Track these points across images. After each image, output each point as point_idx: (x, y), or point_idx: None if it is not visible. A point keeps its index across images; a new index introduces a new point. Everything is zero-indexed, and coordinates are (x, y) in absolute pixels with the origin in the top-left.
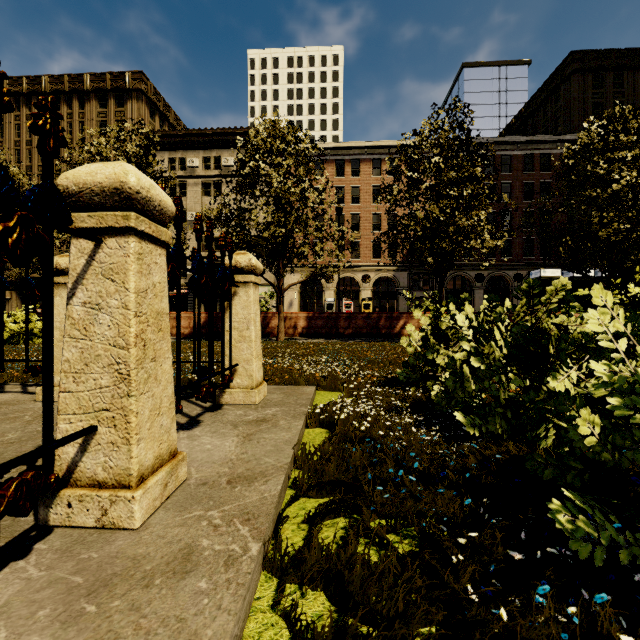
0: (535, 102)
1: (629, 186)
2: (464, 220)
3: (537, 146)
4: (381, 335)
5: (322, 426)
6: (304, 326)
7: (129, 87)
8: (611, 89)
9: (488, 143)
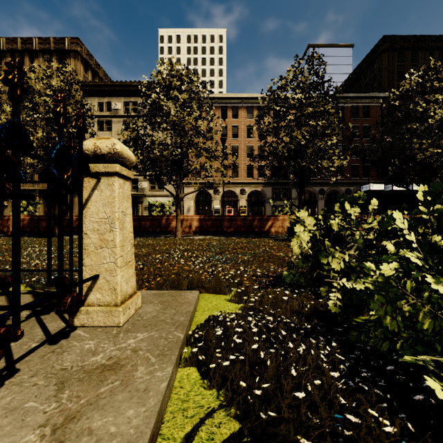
0: (358, 71)
1: (441, 120)
2: (321, 143)
3: (361, 100)
4: (255, 232)
5: (201, 365)
6: (197, 226)
7: (68, 49)
8: (410, 63)
9: (337, 86)
